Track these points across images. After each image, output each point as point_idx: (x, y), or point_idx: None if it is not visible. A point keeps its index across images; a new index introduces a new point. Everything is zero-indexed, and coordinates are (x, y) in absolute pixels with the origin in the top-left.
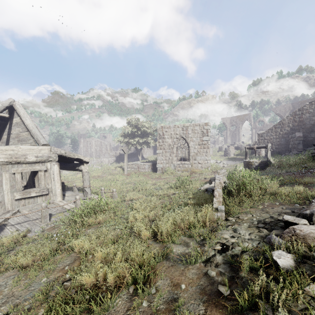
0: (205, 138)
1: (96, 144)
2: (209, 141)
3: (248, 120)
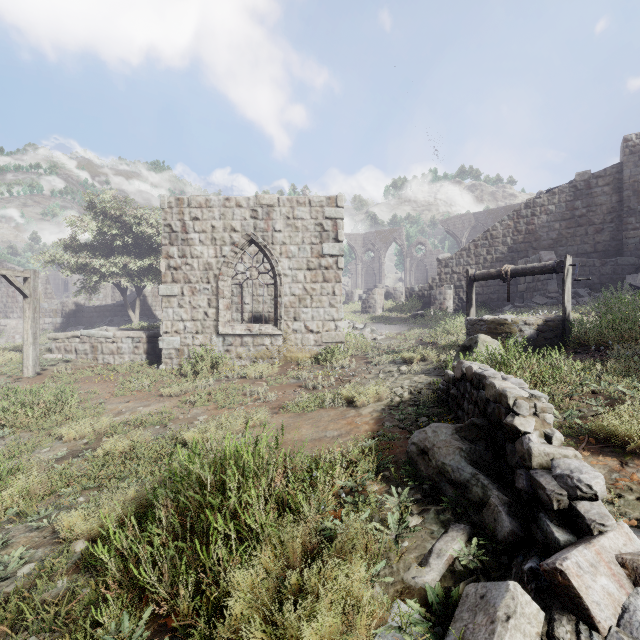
0: (331, 246)
1: None
2: (342, 259)
3: (398, 242)
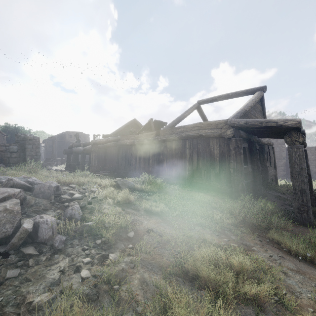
0: None
1: None
2: None
3: None
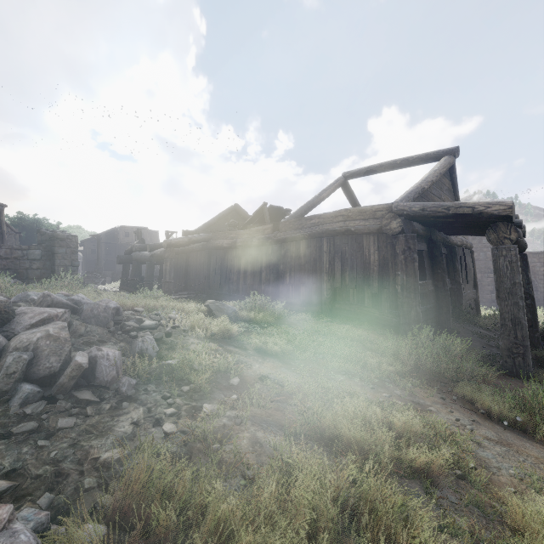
0: None
1: None
2: None
3: None
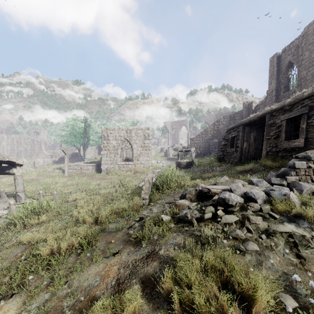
0: (147, 141)
1: (26, 142)
2: (150, 144)
3: (185, 125)
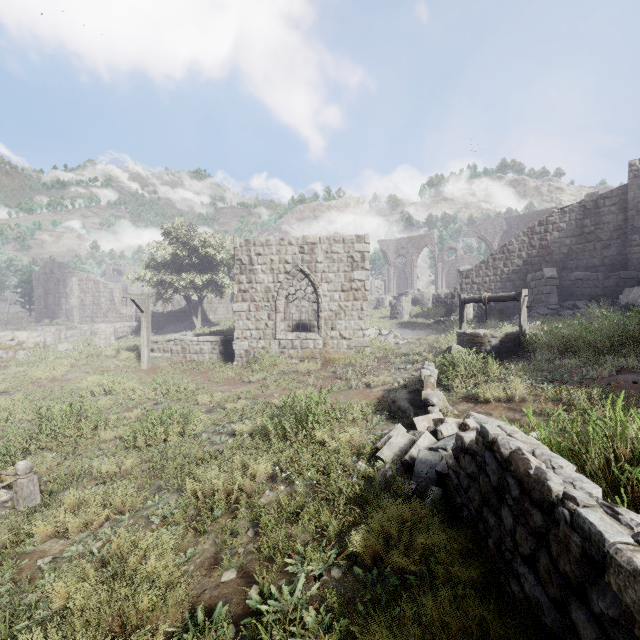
0: (359, 273)
1: (83, 287)
2: (368, 283)
3: (430, 247)
